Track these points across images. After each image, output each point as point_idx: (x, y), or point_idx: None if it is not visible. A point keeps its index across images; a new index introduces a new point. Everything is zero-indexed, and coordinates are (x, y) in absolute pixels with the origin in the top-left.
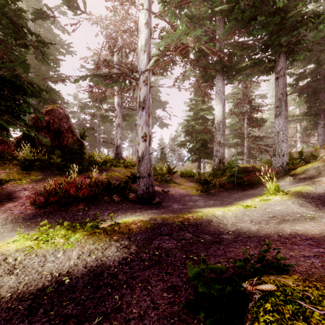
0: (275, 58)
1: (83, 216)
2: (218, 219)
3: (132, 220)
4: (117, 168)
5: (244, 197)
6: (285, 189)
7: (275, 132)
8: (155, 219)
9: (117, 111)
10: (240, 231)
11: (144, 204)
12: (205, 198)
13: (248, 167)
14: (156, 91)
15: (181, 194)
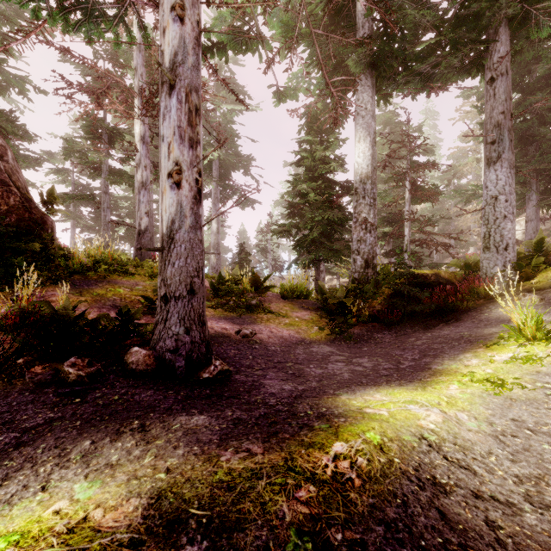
0: (487, 36)
1: None
2: (448, 459)
3: None
4: (128, 279)
5: (440, 345)
6: None
7: (489, 197)
8: (173, 516)
9: (140, 155)
10: None
11: (172, 384)
12: (345, 350)
13: (428, 275)
14: (230, 133)
15: (284, 341)
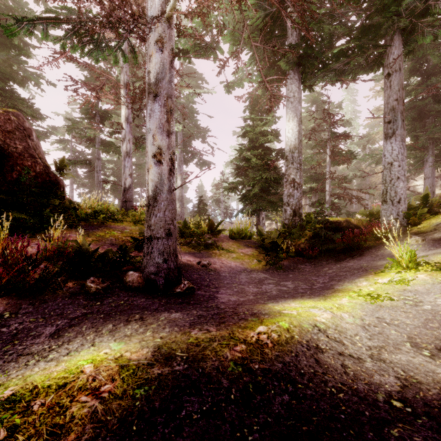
0: (385, 42)
1: None
2: (329, 337)
3: (93, 368)
4: (119, 224)
5: (345, 273)
6: (424, 258)
7: (386, 163)
8: (168, 355)
9: (125, 131)
10: (423, 396)
11: (156, 295)
12: (276, 276)
13: (340, 221)
14: (191, 110)
15: (231, 269)
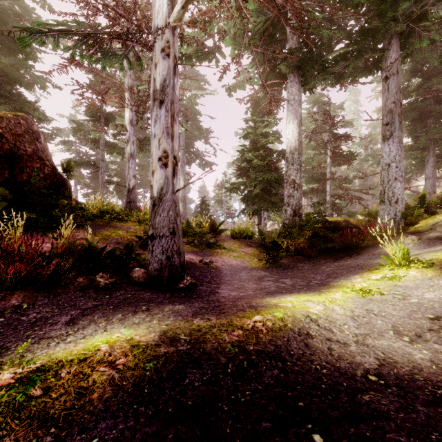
0: (383, 45)
1: (0, 329)
2: (319, 326)
3: (108, 347)
4: (123, 224)
5: (342, 271)
6: (417, 256)
7: (384, 164)
8: (173, 338)
9: (129, 134)
10: (396, 372)
11: (161, 290)
12: (275, 274)
13: (339, 221)
14: (194, 112)
15: (232, 267)
